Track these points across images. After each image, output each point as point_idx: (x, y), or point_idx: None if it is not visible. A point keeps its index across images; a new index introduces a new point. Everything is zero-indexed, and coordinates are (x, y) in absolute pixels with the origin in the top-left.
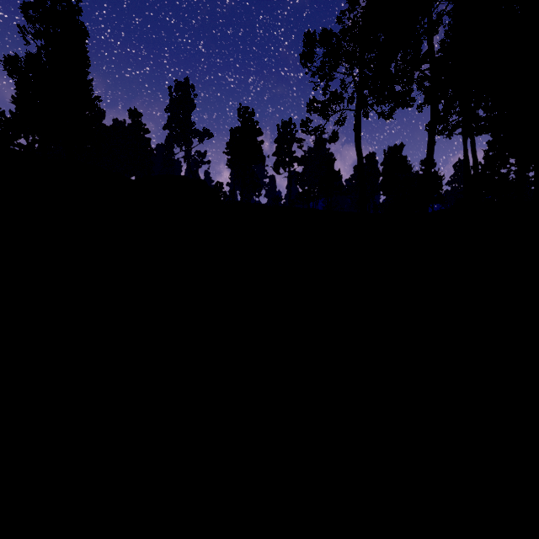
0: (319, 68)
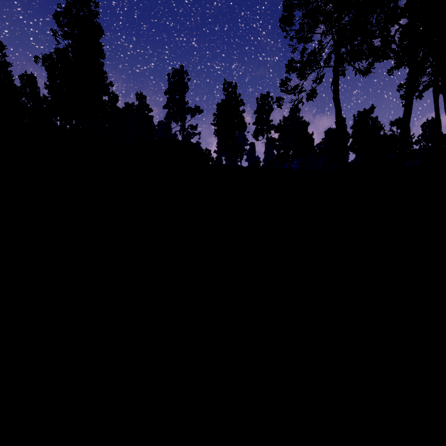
0: (298, 31)
